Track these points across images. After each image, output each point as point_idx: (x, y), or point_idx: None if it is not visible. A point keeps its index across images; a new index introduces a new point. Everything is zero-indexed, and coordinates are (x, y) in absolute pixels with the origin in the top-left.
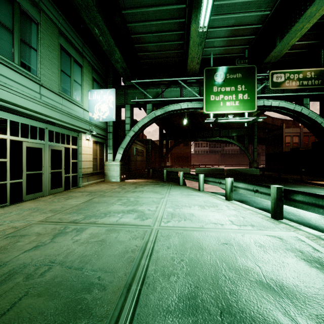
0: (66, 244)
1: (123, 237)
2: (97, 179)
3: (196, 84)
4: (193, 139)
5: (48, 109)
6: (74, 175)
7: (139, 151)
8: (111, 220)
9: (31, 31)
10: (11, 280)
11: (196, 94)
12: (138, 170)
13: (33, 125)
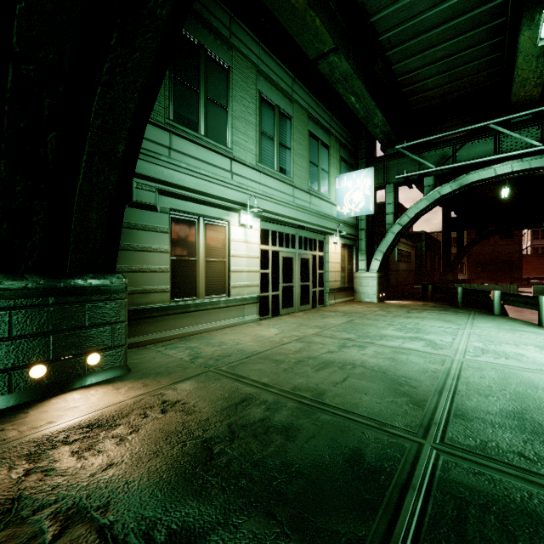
0: (354, 354)
1: (416, 360)
2: (345, 298)
3: (534, 121)
4: (526, 225)
5: (299, 211)
6: (320, 290)
7: (403, 254)
8: (391, 344)
9: (286, 130)
10: (329, 367)
11: (534, 143)
12: (401, 287)
13: (287, 232)
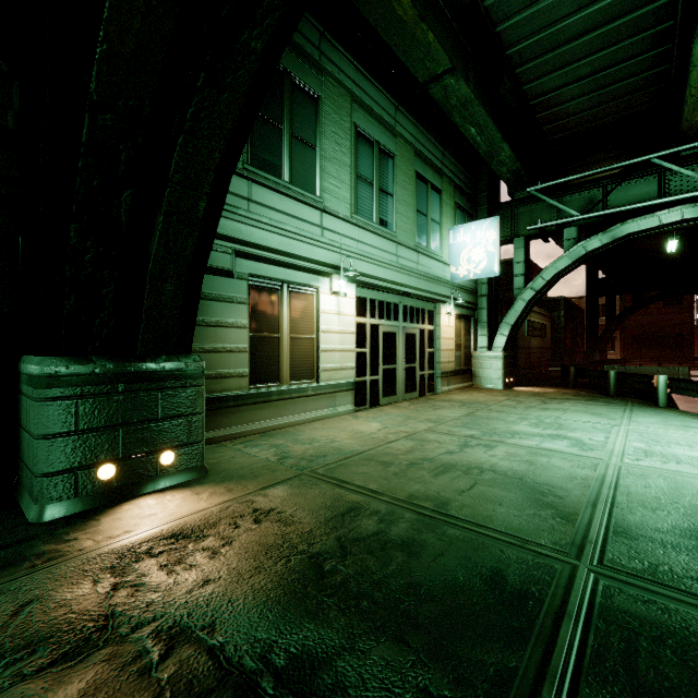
0: (481, 456)
1: (560, 464)
2: (461, 383)
3: None
4: None
5: (404, 274)
6: (430, 373)
7: (535, 327)
8: (526, 443)
9: (388, 172)
10: (450, 471)
11: None
12: (533, 369)
13: (388, 300)
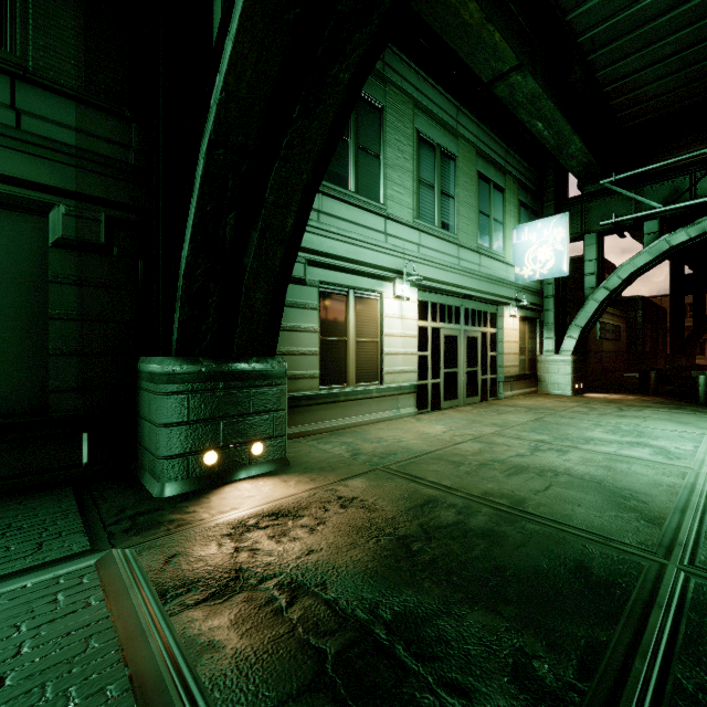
0: (554, 460)
1: (642, 471)
2: (526, 388)
3: None
4: None
5: (466, 277)
6: (492, 377)
7: (608, 329)
8: (603, 449)
9: (449, 174)
10: (523, 473)
11: None
12: (605, 375)
13: (449, 304)
